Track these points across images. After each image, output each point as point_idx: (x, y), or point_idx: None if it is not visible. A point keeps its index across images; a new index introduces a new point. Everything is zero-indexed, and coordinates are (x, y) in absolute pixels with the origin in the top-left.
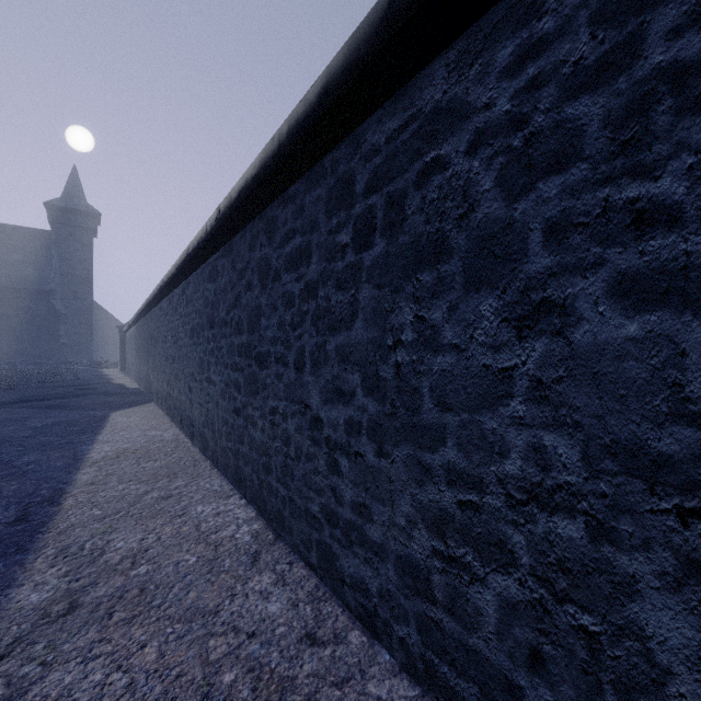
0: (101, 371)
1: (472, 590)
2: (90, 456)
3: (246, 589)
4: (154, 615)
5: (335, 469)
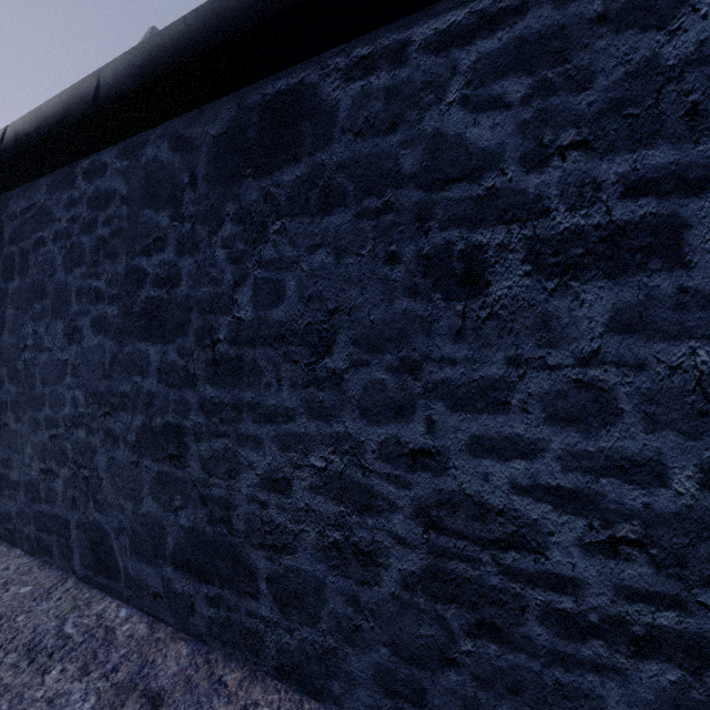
0: None
1: (55, 483)
2: None
3: None
4: None
5: None
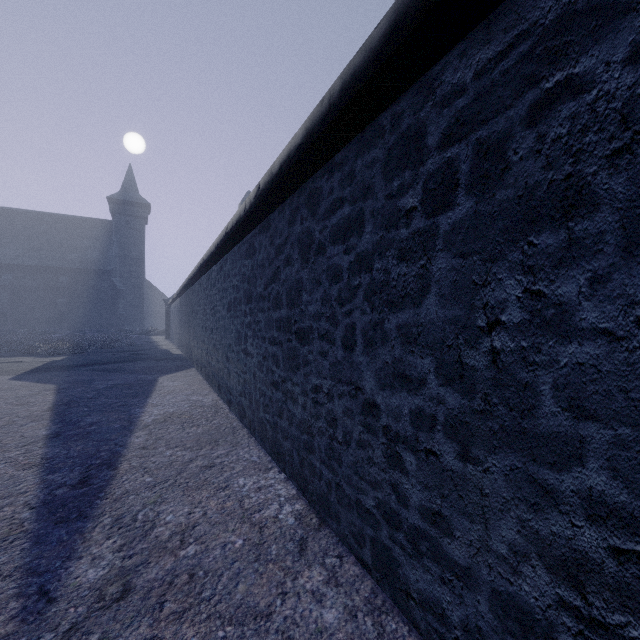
0: (150, 338)
1: None
2: (142, 419)
3: (297, 587)
4: (205, 610)
5: (397, 464)
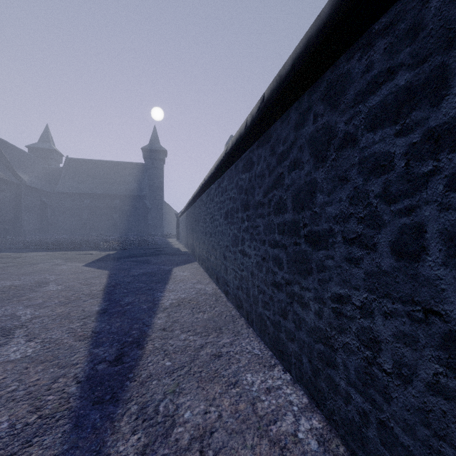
0: (167, 240)
1: None
2: (162, 302)
3: None
4: None
5: None
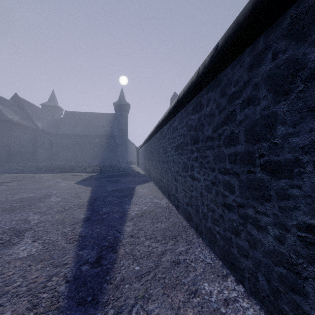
0: (130, 166)
1: None
2: (129, 212)
3: None
4: None
5: None
